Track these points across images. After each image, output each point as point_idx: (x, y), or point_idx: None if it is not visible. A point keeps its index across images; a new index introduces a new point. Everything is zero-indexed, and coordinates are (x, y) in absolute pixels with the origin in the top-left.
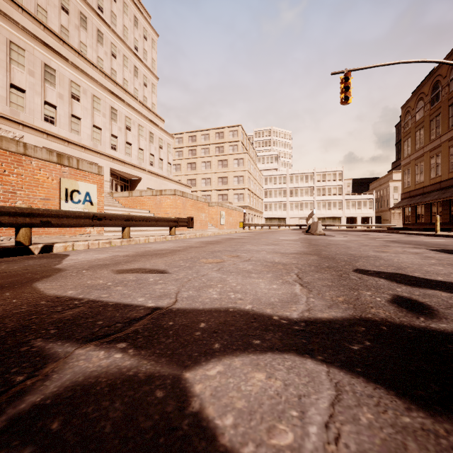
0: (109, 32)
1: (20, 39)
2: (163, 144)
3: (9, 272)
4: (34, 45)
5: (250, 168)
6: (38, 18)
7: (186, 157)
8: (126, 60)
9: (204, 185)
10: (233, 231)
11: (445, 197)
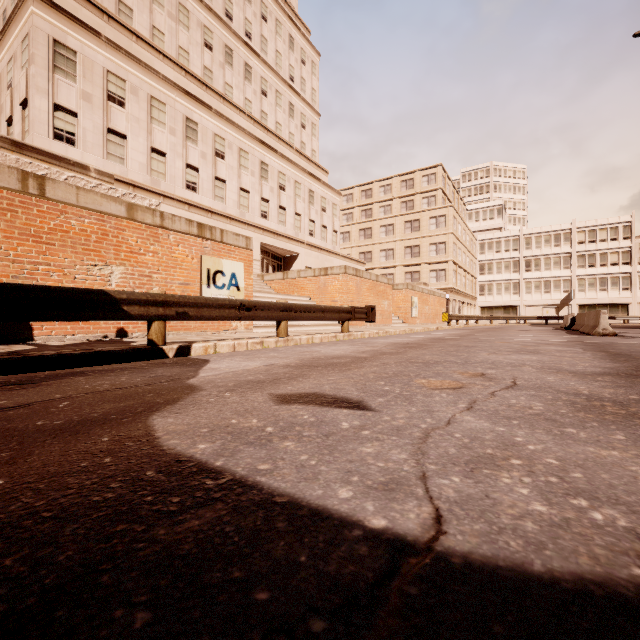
0: (258, 64)
1: (160, 92)
2: (327, 204)
3: (127, 389)
4: (175, 97)
5: (457, 230)
6: (179, 62)
7: (358, 221)
8: (279, 97)
9: (384, 259)
10: (432, 328)
11: None
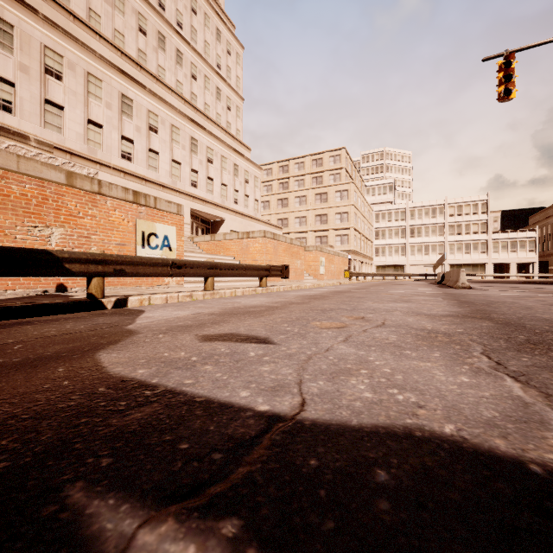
0: (189, 51)
1: (97, 69)
2: (250, 177)
3: (73, 334)
4: (111, 74)
5: (357, 202)
6: (115, 43)
7: (276, 192)
8: (207, 81)
9: (298, 225)
10: (336, 283)
11: None
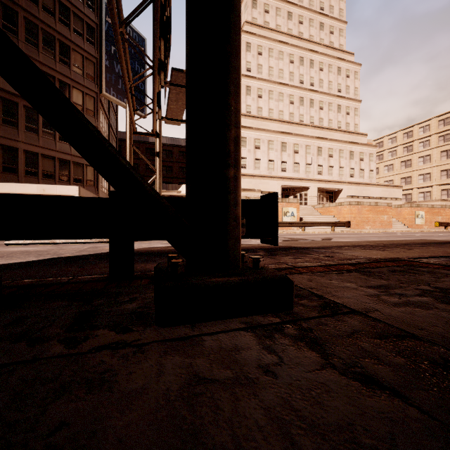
0: (317, 95)
1: (272, 137)
2: (364, 155)
3: None
4: (277, 136)
5: None
6: (279, 119)
7: (399, 156)
8: (330, 105)
9: (422, 181)
10: (414, 230)
11: None
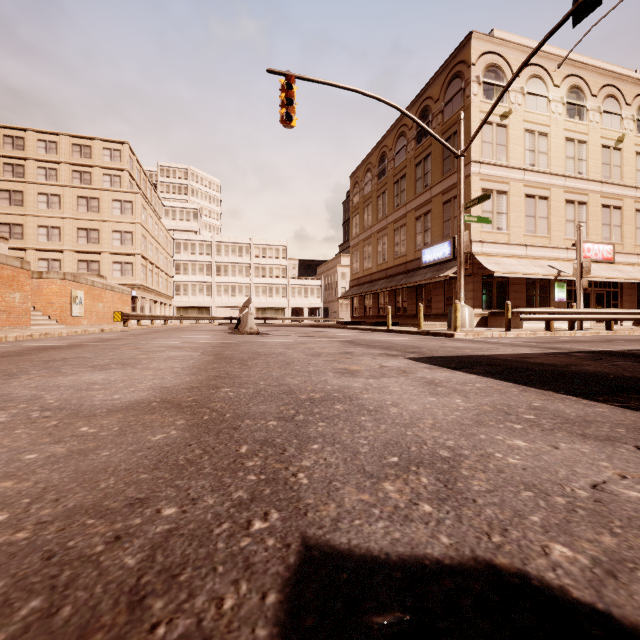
0: None
1: None
2: None
3: None
4: None
5: (147, 222)
6: None
7: None
8: None
9: (46, 238)
10: (94, 330)
11: (392, 286)
